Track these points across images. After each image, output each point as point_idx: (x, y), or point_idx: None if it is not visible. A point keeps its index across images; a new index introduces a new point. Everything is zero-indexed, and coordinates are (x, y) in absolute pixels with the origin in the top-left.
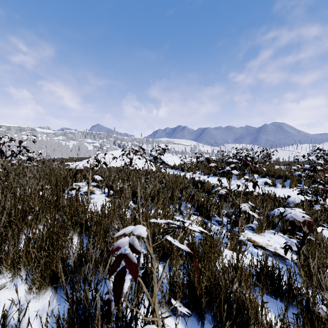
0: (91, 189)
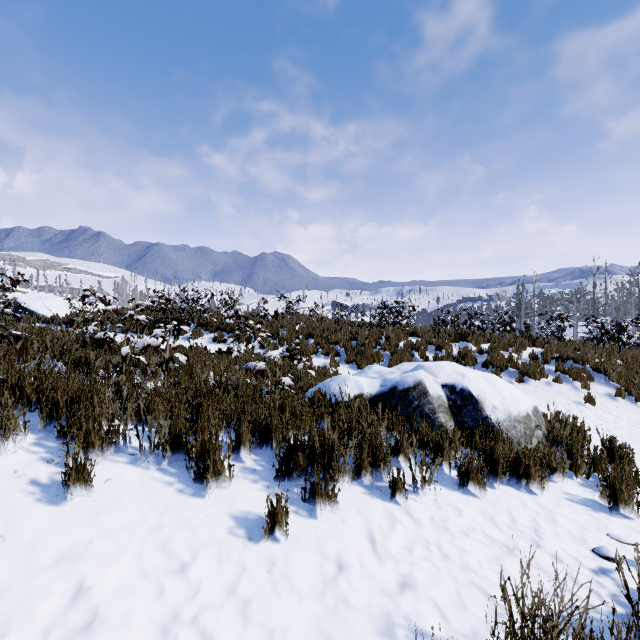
0: None
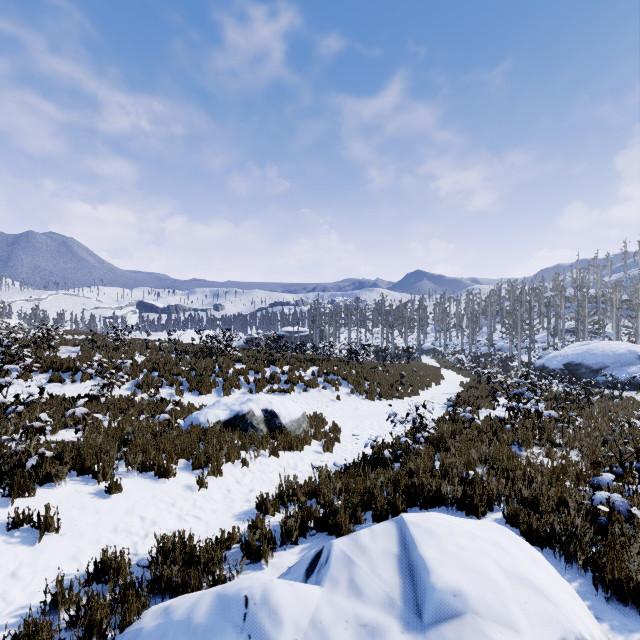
0: None
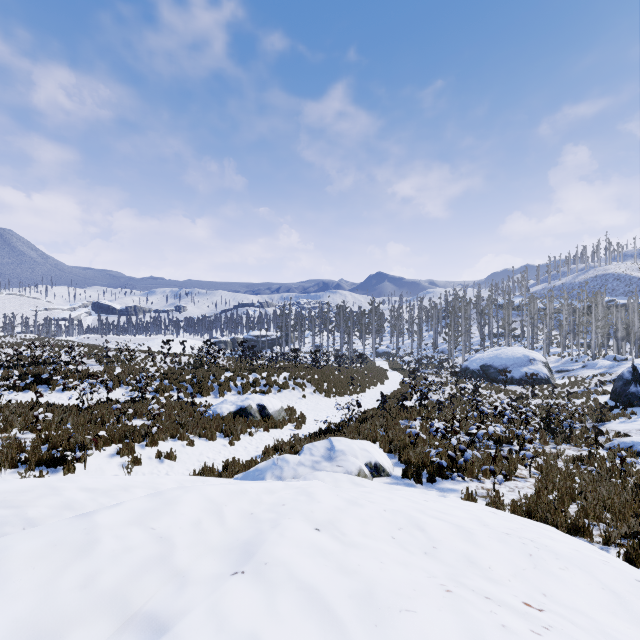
0: (3, 436)
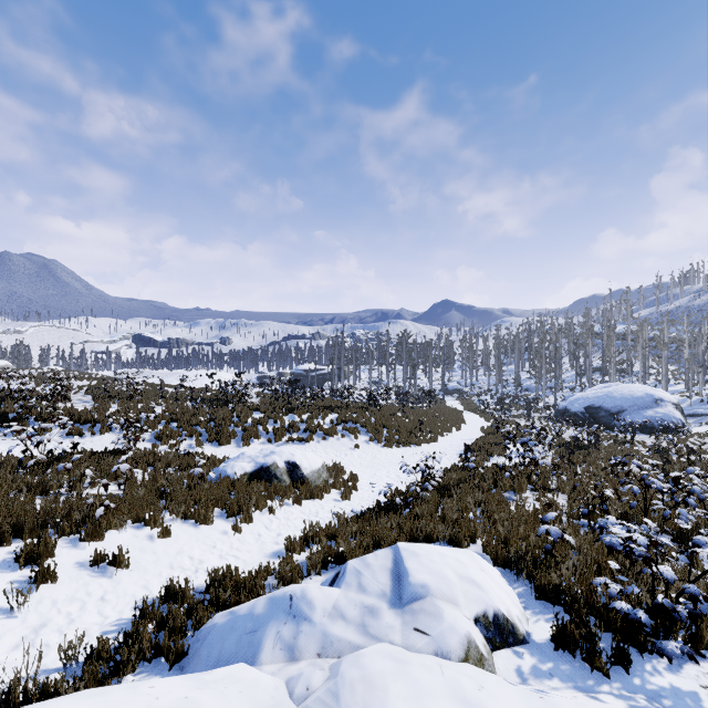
0: None
